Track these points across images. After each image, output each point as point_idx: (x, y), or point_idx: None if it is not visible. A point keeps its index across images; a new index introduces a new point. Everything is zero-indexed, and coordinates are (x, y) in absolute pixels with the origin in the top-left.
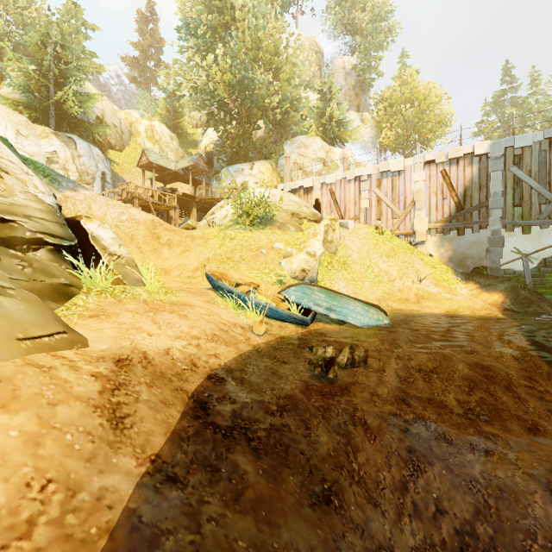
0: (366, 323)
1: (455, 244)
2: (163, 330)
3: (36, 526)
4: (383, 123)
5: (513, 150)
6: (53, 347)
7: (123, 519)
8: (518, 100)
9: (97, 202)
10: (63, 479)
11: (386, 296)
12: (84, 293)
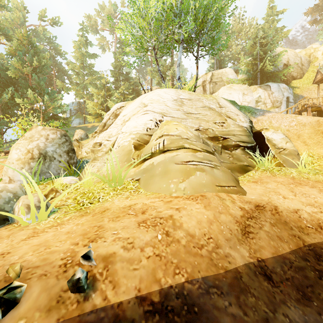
0: None
1: None
2: (297, 197)
3: (203, 248)
4: None
5: None
6: (228, 191)
7: (233, 271)
8: None
9: (275, 118)
10: (215, 240)
11: None
12: (255, 170)
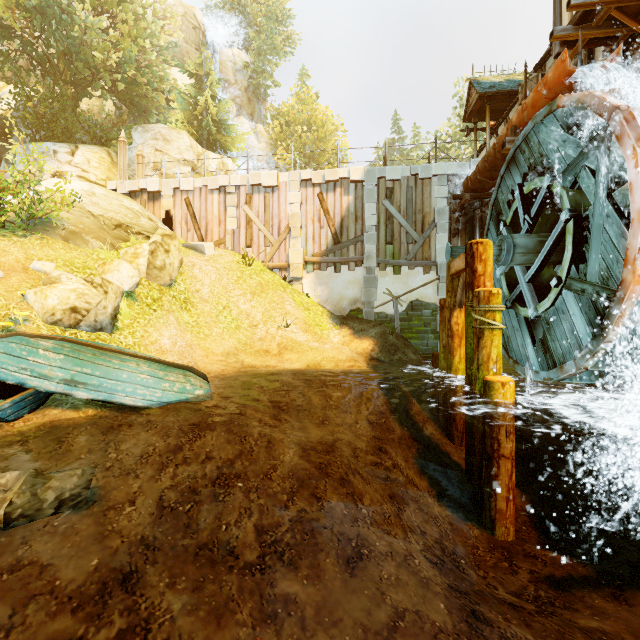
0: (158, 400)
1: (333, 282)
2: None
3: None
4: (278, 141)
5: (386, 182)
6: None
7: None
8: (404, 151)
9: None
10: None
11: (241, 347)
12: None
